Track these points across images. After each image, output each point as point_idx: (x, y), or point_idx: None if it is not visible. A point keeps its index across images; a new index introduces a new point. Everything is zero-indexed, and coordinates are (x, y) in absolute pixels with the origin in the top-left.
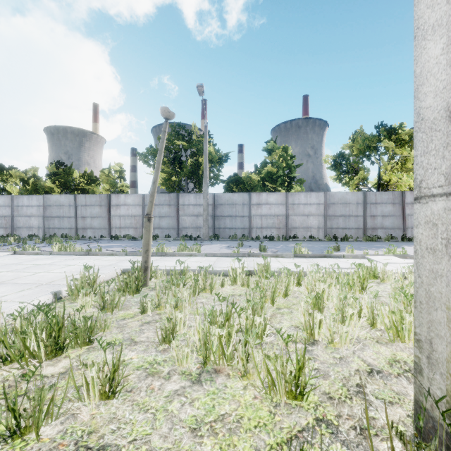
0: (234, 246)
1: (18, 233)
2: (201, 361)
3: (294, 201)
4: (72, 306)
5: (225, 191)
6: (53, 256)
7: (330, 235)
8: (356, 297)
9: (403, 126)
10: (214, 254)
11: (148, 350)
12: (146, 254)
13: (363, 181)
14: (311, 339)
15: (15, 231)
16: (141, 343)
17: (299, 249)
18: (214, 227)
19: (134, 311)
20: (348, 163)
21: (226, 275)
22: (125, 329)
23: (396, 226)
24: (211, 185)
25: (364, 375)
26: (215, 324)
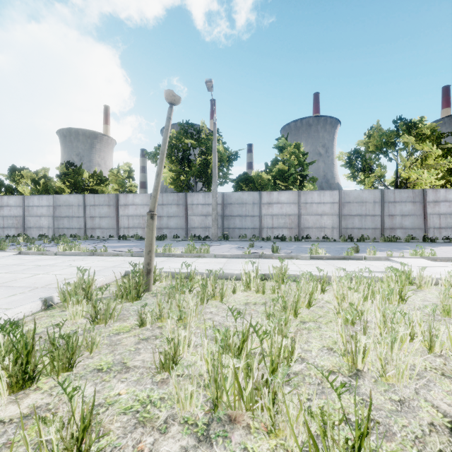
0: (244, 247)
1: (29, 233)
2: (210, 400)
3: (307, 200)
4: (62, 315)
5: (234, 190)
6: (58, 257)
7: (345, 235)
8: (405, 312)
9: (424, 120)
10: (224, 255)
11: (142, 381)
12: (149, 255)
13: (380, 179)
14: (353, 368)
15: (26, 231)
16: (135, 369)
17: (316, 250)
18: (223, 227)
19: (132, 322)
20: (364, 160)
21: (238, 279)
22: (117, 348)
23: (416, 226)
24: (220, 184)
25: (445, 433)
26: (229, 351)
